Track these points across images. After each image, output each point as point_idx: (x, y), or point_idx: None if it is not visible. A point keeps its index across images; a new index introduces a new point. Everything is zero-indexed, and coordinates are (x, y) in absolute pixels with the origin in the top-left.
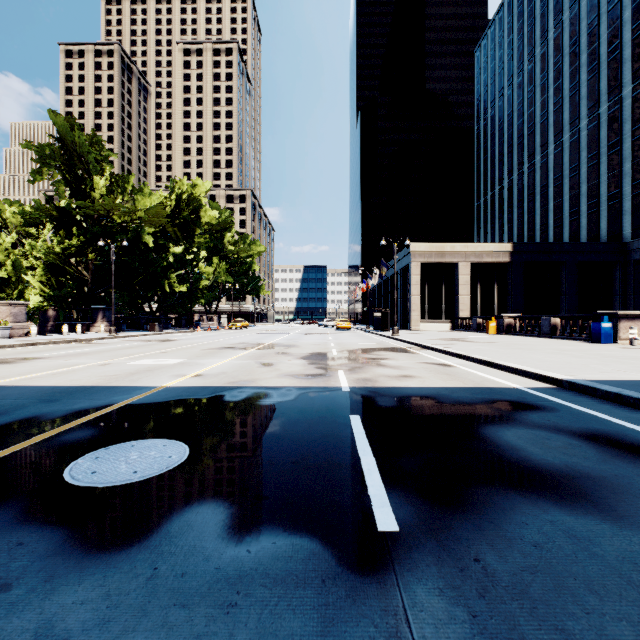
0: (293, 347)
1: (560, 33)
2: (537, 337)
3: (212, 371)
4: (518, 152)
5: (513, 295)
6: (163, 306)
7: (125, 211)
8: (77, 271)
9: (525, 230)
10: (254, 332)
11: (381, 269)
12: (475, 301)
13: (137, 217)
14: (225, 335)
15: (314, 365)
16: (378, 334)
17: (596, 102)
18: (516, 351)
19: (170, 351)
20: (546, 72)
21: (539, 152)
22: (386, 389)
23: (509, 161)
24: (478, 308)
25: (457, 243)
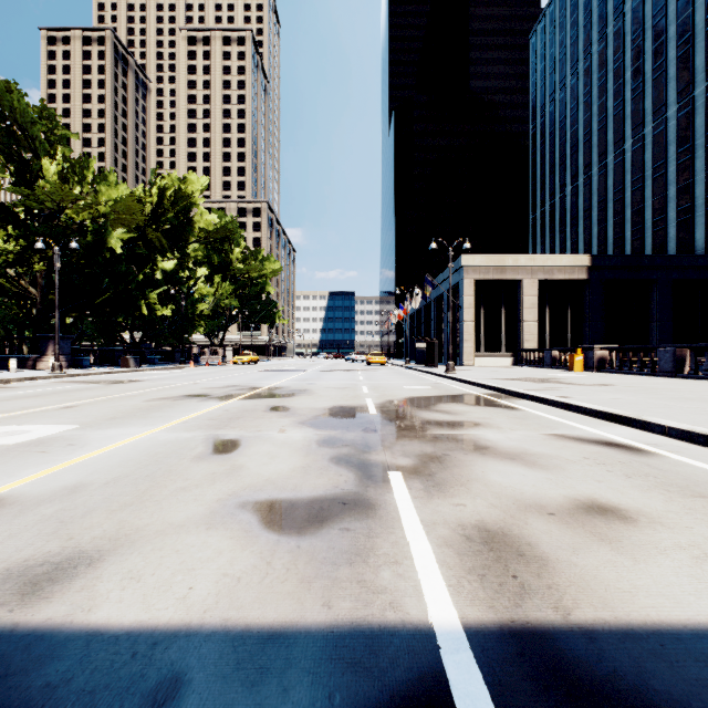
0: (303, 394)
1: (640, 3)
2: (651, 376)
3: (53, 480)
4: (585, 152)
5: (591, 321)
6: (149, 335)
7: (82, 204)
8: (19, 286)
9: (594, 245)
10: (262, 368)
11: (425, 288)
12: (543, 329)
13: (99, 213)
14: (219, 373)
15: (330, 449)
16: (424, 371)
17: (690, 83)
18: (703, 406)
19: (85, 404)
20: (622, 52)
21: (612, 150)
22: (667, 676)
23: (573, 164)
24: (547, 338)
25: (521, 255)
